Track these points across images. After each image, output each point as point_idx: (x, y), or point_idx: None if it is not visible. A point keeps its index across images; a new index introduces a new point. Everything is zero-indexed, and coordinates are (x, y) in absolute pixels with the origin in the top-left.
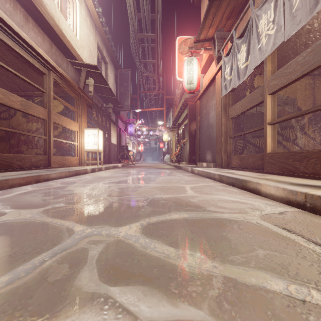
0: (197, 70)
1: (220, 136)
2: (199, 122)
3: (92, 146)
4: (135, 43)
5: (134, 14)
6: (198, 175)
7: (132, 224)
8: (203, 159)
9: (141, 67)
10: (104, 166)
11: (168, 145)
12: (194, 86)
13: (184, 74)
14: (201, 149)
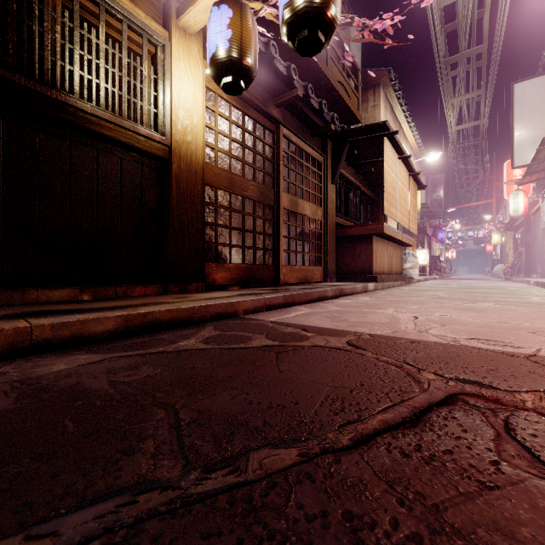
0: (523, 201)
1: (543, 254)
2: (533, 236)
3: (422, 262)
4: (453, 154)
5: (455, 138)
6: (519, 282)
7: (478, 285)
8: (536, 271)
9: (458, 166)
10: (432, 277)
11: (502, 248)
12: (520, 214)
13: (510, 205)
14: (534, 262)
